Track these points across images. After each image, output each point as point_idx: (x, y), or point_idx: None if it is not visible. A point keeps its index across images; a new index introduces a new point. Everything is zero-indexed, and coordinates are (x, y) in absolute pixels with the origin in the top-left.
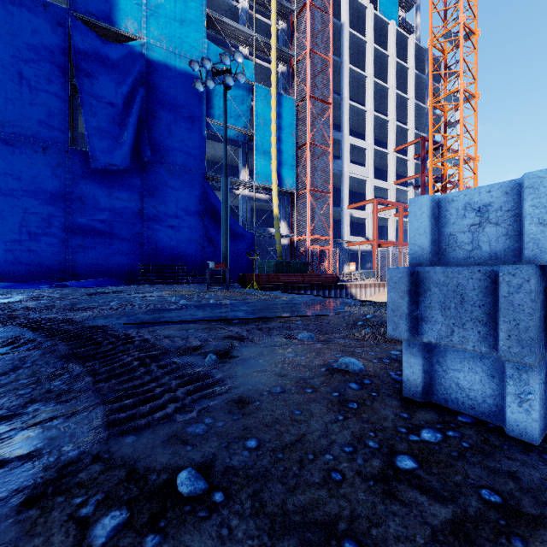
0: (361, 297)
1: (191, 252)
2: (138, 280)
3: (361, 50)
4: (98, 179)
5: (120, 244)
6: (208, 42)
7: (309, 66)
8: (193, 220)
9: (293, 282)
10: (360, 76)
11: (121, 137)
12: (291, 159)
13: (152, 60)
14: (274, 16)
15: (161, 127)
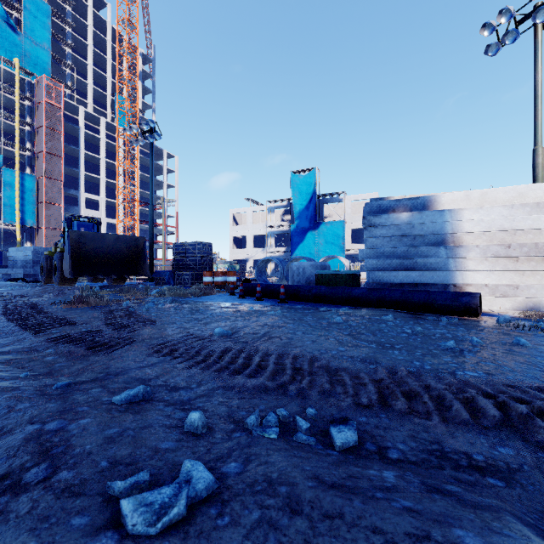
0: None
1: None
2: None
3: (99, 140)
4: None
5: None
6: None
7: (45, 160)
8: None
9: None
10: (96, 157)
11: None
12: (32, 209)
13: None
14: (18, 132)
15: None
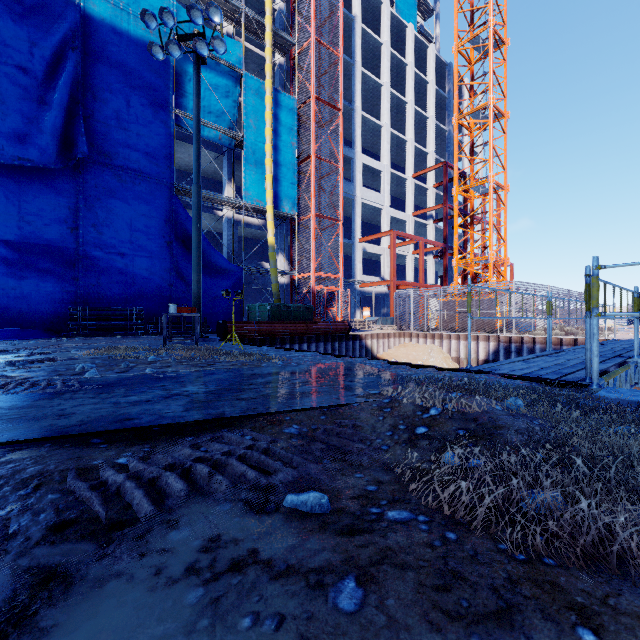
0: (378, 349)
1: (152, 291)
2: (68, 331)
3: (376, 54)
4: (1, 179)
5: (38, 277)
6: (177, 5)
7: (314, 59)
8: (156, 248)
9: (293, 332)
10: (374, 84)
11: (40, 120)
12: (291, 175)
13: (92, 16)
14: None
15: (105, 114)
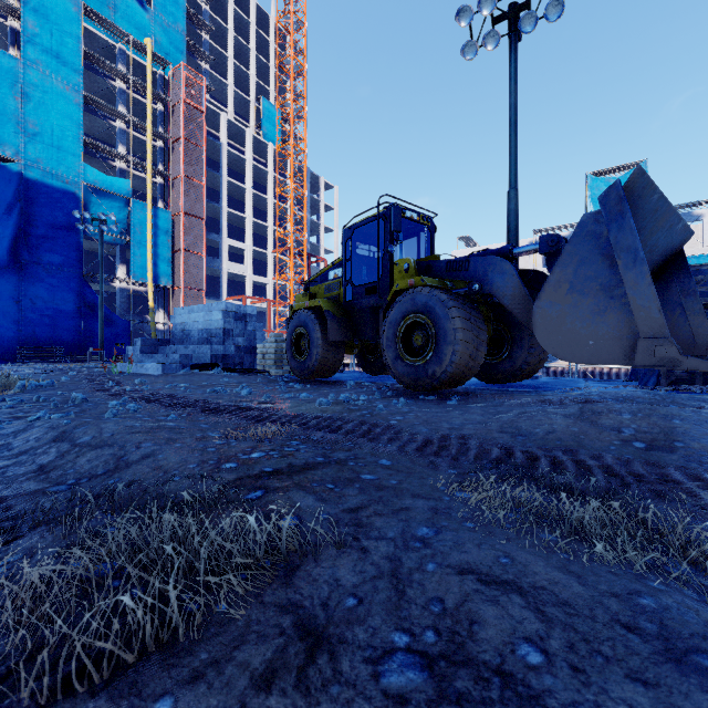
0: None
1: (68, 337)
2: (18, 360)
3: (243, 163)
4: None
5: None
6: (85, 164)
7: (184, 188)
8: (70, 311)
9: None
10: (240, 187)
11: None
12: (167, 261)
13: (29, 178)
14: (150, 146)
15: (38, 234)
